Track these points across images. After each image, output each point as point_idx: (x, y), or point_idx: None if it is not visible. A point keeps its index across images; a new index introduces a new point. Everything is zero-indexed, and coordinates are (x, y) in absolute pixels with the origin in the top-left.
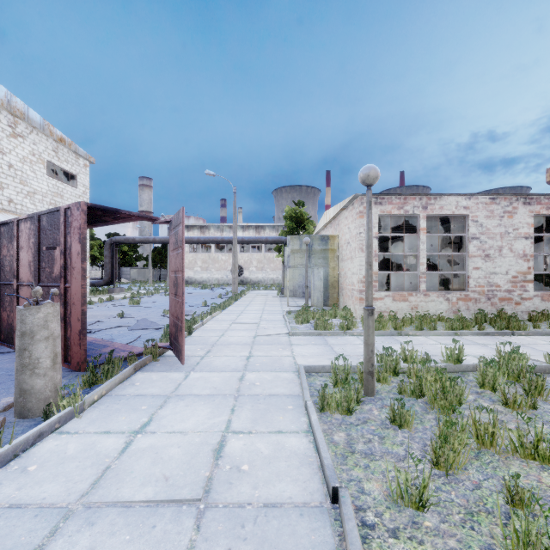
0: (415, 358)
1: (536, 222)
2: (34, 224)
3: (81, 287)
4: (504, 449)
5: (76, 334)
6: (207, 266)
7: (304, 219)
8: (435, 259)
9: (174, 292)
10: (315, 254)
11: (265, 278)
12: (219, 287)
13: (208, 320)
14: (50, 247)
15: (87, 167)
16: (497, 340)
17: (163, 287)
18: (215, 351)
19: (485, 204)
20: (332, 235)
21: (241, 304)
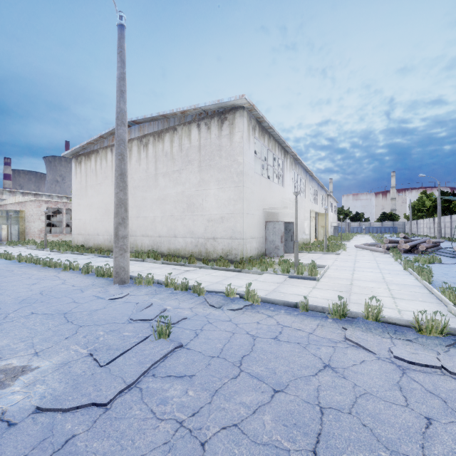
0: None
1: None
2: None
3: None
4: None
5: None
6: None
7: None
8: None
9: None
10: (11, 219)
11: None
12: None
13: None
14: None
15: None
16: None
17: None
18: None
19: None
20: (21, 210)
21: None
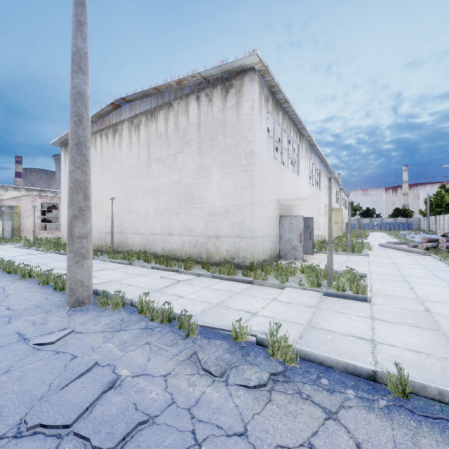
0: None
1: None
2: None
3: None
4: None
5: None
6: None
7: None
8: None
9: None
10: (6, 214)
11: None
12: None
13: None
14: None
15: None
16: None
17: None
18: None
19: None
20: (16, 205)
21: None
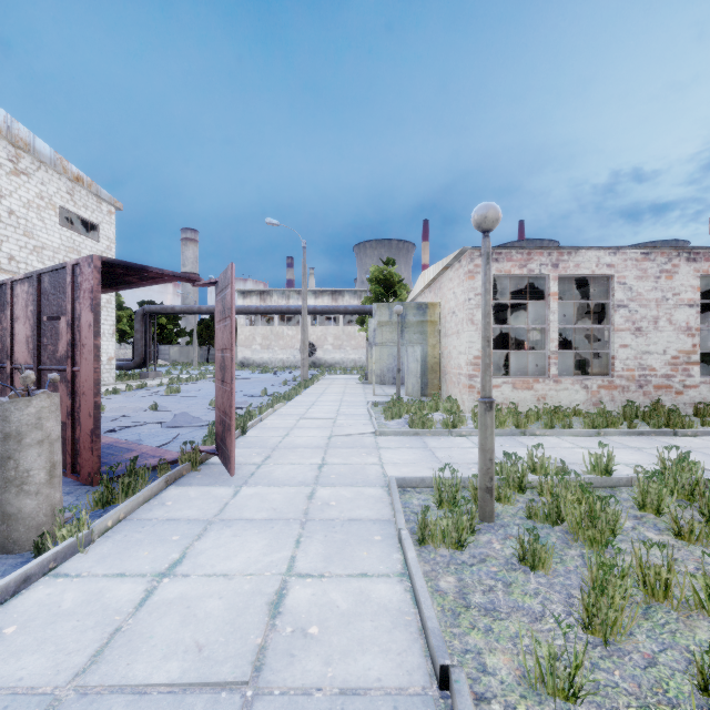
0: (547, 468)
1: (702, 285)
2: (33, 287)
3: (93, 371)
4: (684, 602)
5: (86, 435)
6: (269, 344)
7: (395, 282)
8: (566, 335)
9: (220, 378)
10: (410, 328)
11: (343, 358)
12: (284, 371)
13: (268, 414)
14: (52, 316)
15: (112, 214)
16: (654, 442)
17: (212, 371)
18: (276, 457)
19: (635, 260)
20: (431, 302)
21: (313, 393)
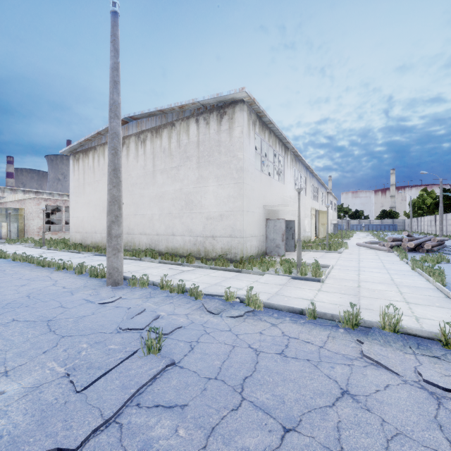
0: None
1: None
2: None
3: None
4: None
5: None
6: None
7: None
8: None
9: None
10: (11, 216)
11: None
12: None
13: None
14: None
15: None
16: None
17: None
18: None
19: None
20: (21, 208)
21: None
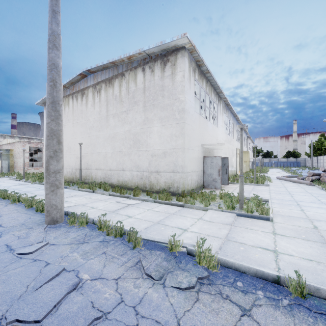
0: None
1: None
2: None
3: None
4: None
5: None
6: None
7: None
8: None
9: None
10: (3, 155)
11: None
12: None
13: None
14: None
15: None
16: None
17: None
18: None
19: None
20: (11, 149)
21: None
